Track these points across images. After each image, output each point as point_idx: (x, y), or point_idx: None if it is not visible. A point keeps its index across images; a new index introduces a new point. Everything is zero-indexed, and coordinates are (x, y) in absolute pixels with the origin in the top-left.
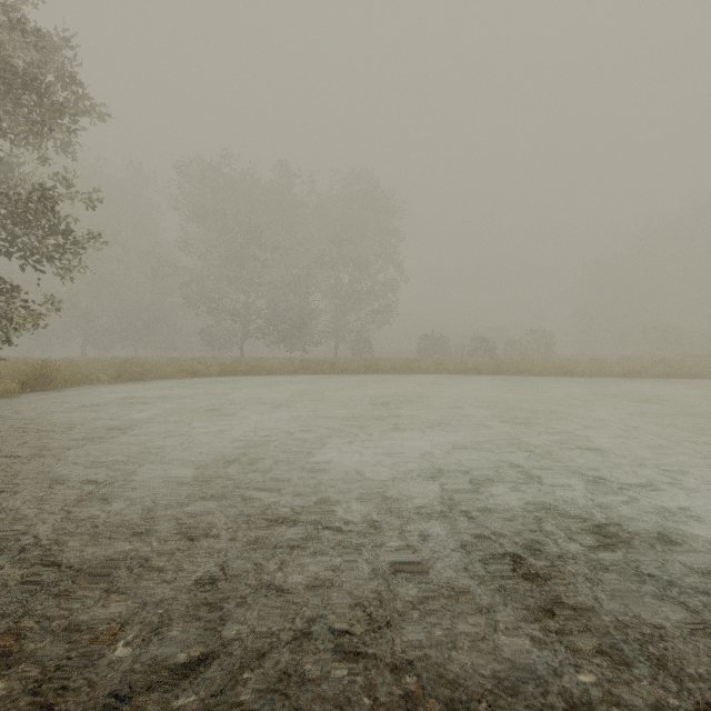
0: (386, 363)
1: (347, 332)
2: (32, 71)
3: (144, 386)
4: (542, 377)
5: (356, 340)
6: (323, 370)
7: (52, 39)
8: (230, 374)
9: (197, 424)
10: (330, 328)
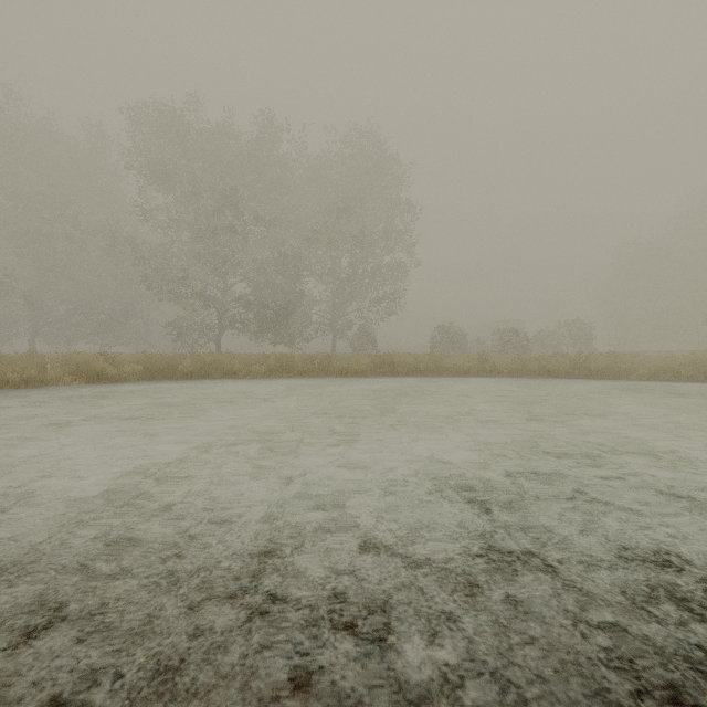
0: (405, 360)
1: (346, 324)
2: None
3: None
4: (670, 382)
5: (357, 333)
6: (312, 370)
7: None
8: (162, 378)
9: None
10: (326, 319)
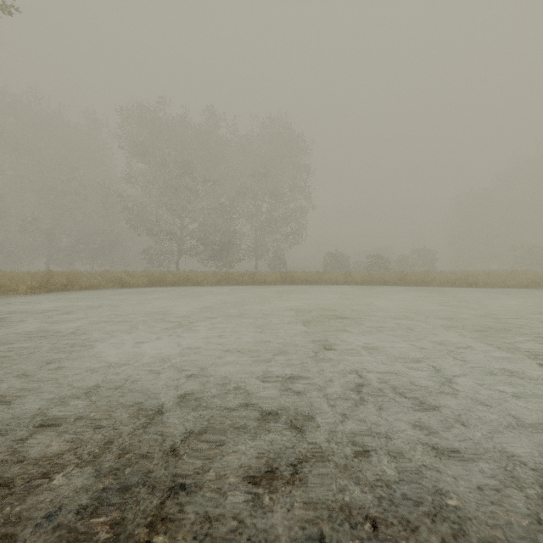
0: (300, 275)
1: (265, 251)
2: None
3: (59, 296)
4: (447, 287)
5: (272, 257)
6: (244, 281)
7: None
8: (158, 285)
9: (3, 369)
10: (251, 247)
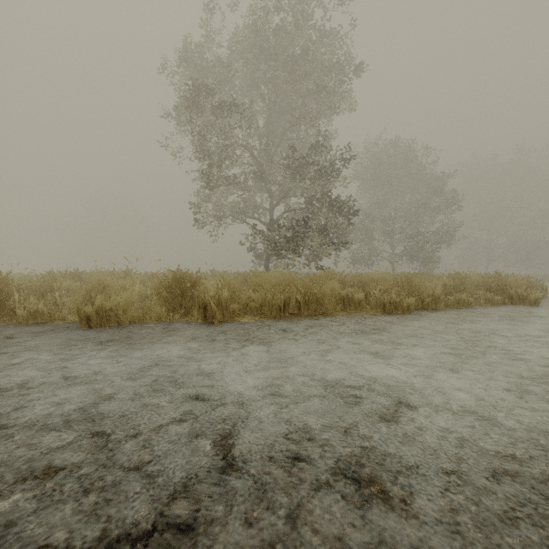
0: None
1: None
2: (453, 199)
3: None
4: None
5: None
6: None
7: (446, 179)
8: None
9: None
10: None
